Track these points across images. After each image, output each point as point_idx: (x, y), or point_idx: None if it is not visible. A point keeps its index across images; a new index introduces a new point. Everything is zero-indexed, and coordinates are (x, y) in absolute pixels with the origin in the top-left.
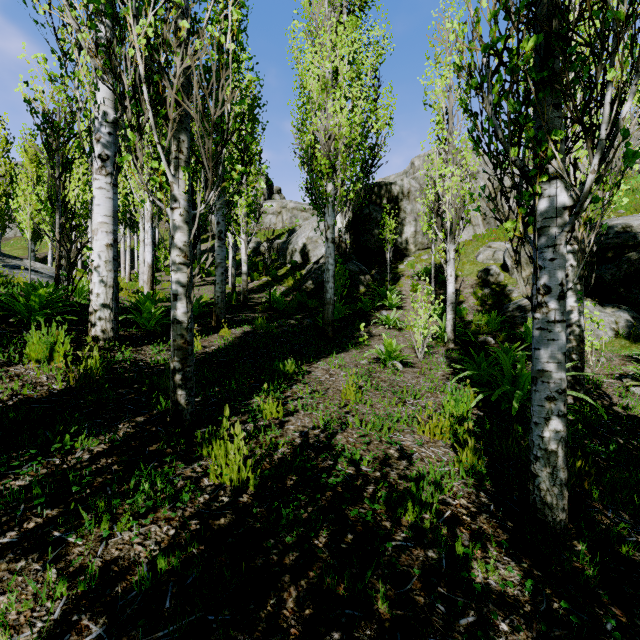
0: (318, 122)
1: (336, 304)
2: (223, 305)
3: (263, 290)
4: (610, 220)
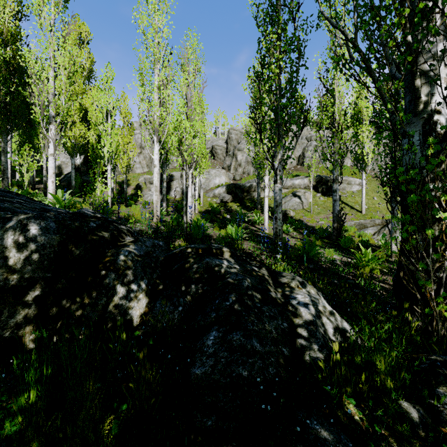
0: (69, 134)
1: (76, 189)
2: (34, 184)
3: (38, 184)
4: (172, 172)
